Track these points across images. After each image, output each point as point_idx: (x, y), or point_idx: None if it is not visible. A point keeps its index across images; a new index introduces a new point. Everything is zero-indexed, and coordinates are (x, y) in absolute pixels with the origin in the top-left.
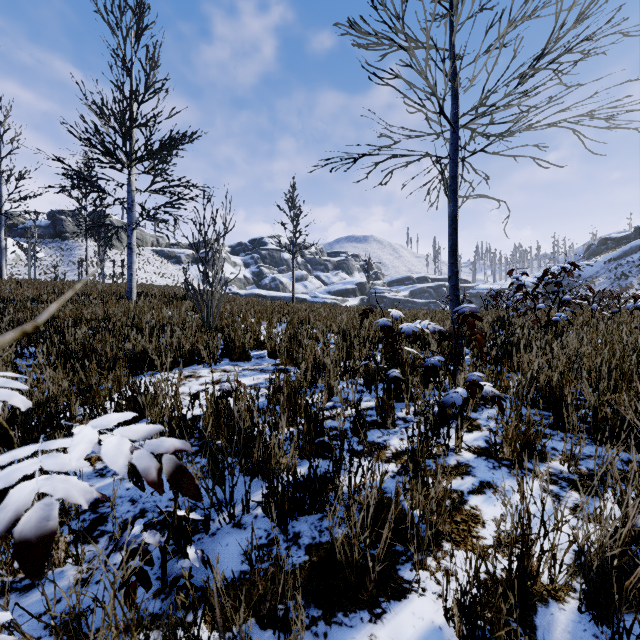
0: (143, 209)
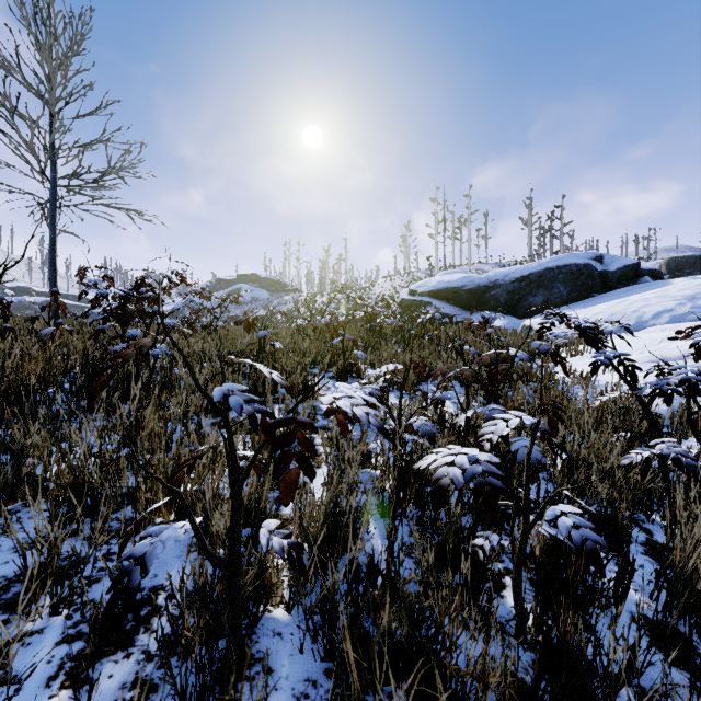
0: None
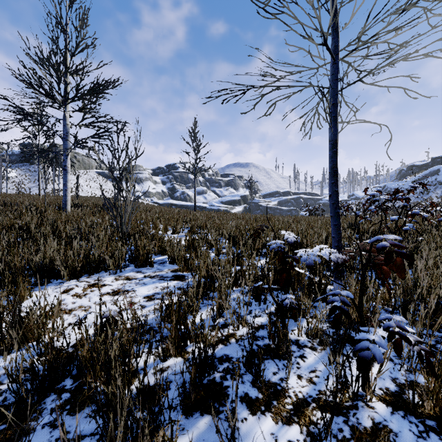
0: (75, 139)
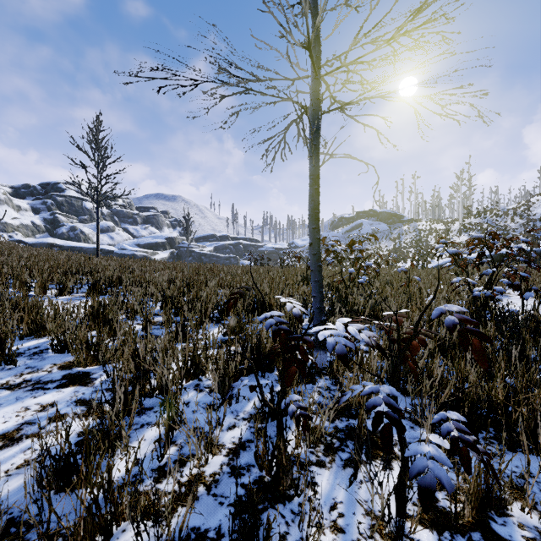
0: None
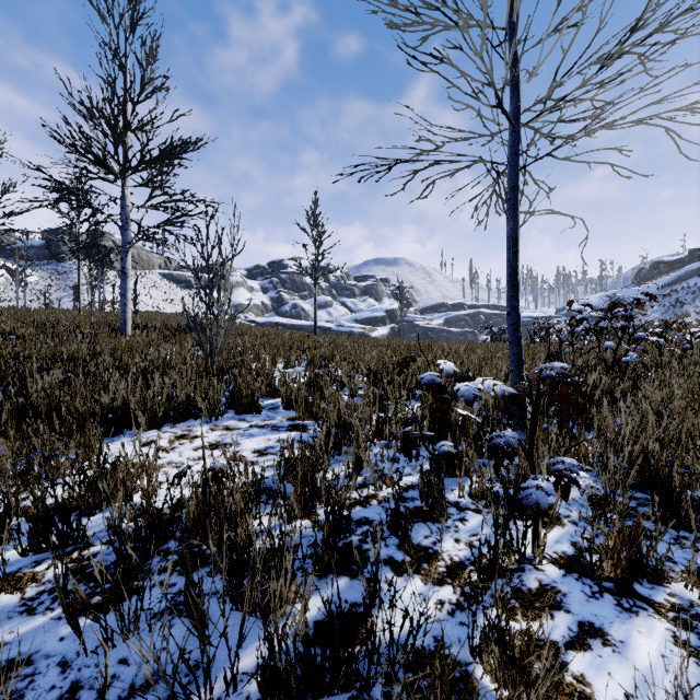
0: (139, 227)
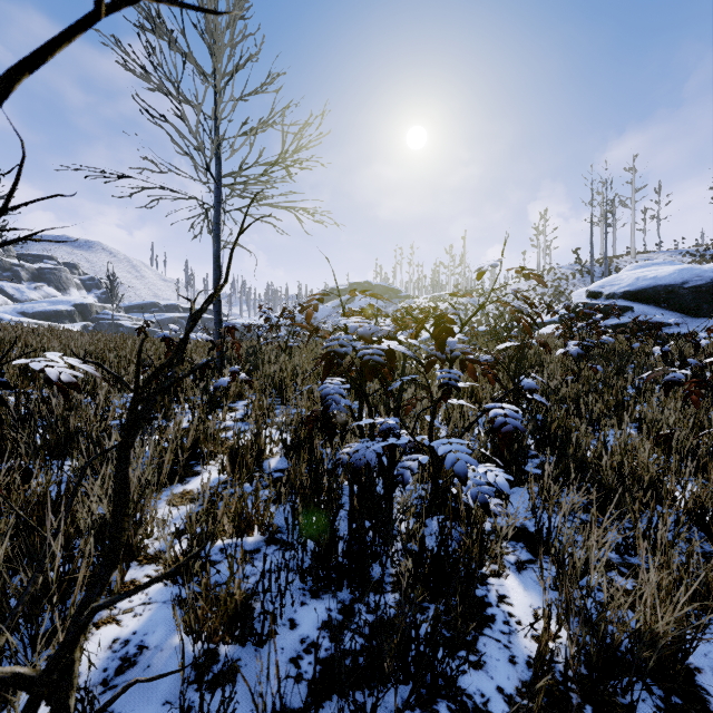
0: None
